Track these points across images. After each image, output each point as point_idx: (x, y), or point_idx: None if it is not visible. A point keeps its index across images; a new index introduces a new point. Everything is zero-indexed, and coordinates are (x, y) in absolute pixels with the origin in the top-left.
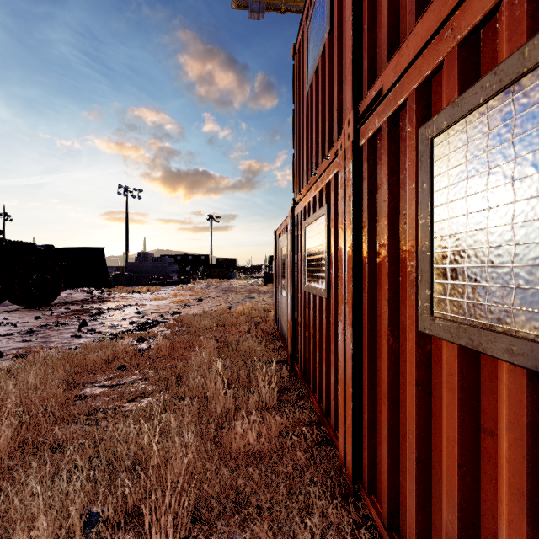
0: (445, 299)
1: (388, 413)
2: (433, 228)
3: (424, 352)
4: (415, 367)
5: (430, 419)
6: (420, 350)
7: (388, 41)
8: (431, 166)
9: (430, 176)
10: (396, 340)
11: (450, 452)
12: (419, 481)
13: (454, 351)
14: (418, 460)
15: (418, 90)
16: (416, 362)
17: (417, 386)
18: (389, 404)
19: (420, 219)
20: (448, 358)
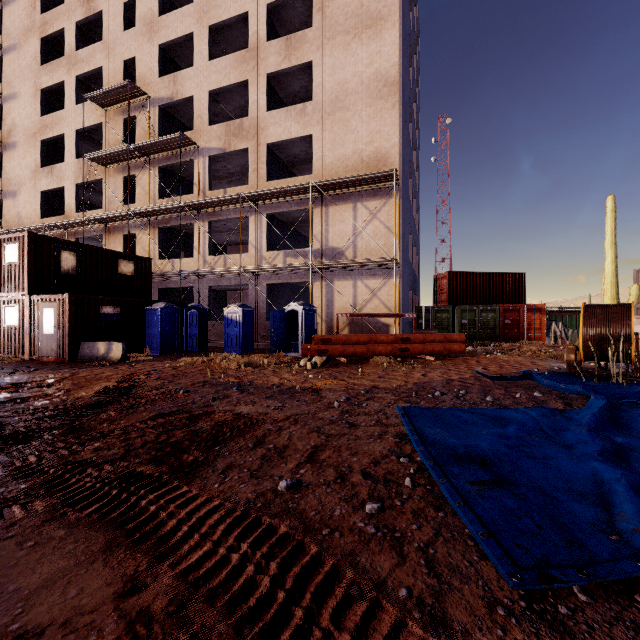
0: (6, 323)
1: (0, 339)
2: (5, 316)
3: (5, 329)
4: (4, 331)
5: (5, 336)
6: (4, 329)
7: (0, 290)
8: (5, 309)
9: (5, 310)
10: (1, 329)
11: (7, 337)
12: (4, 343)
13: (7, 328)
14: (4, 341)
15: (4, 300)
16: (4, 330)
17: (4, 333)
18: (0, 338)
19: (4, 315)
20: (7, 328)
